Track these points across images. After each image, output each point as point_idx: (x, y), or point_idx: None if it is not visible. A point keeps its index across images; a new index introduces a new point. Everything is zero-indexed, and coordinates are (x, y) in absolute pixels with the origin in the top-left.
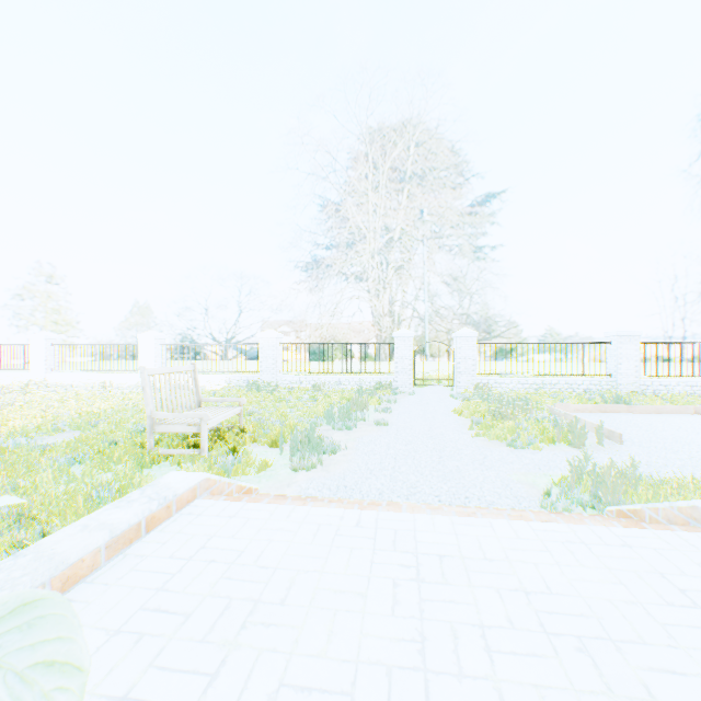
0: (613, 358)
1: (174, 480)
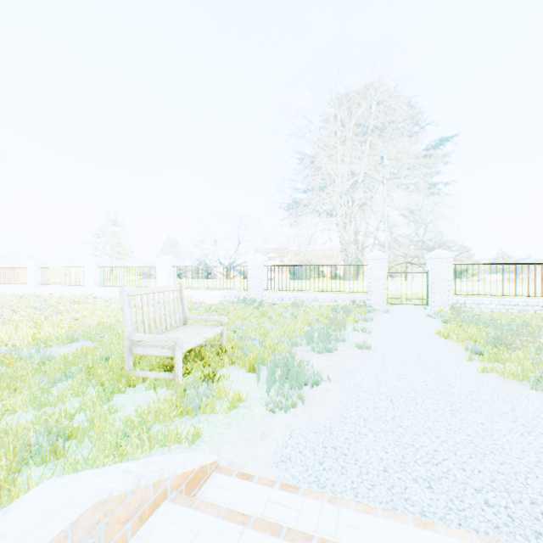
0: None
1: (18, 523)
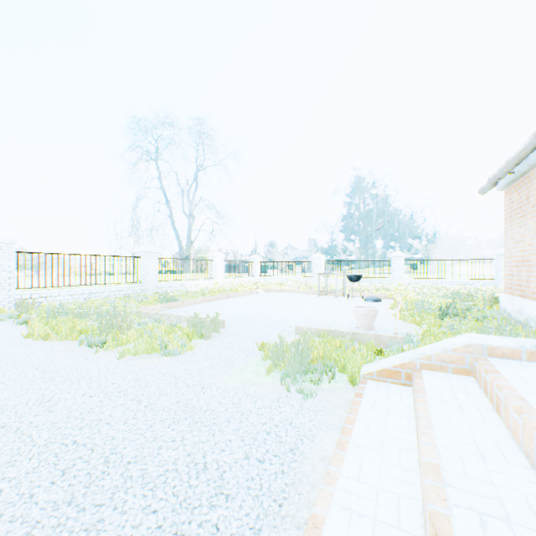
0: (144, 269)
1: None
